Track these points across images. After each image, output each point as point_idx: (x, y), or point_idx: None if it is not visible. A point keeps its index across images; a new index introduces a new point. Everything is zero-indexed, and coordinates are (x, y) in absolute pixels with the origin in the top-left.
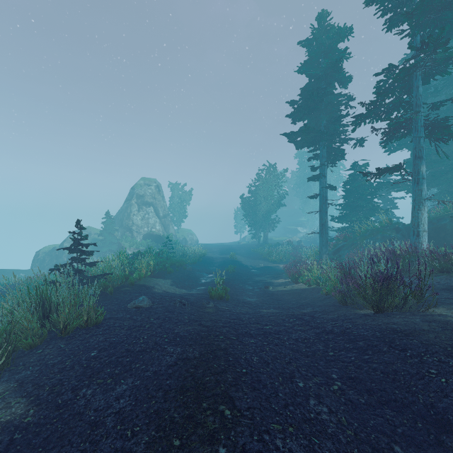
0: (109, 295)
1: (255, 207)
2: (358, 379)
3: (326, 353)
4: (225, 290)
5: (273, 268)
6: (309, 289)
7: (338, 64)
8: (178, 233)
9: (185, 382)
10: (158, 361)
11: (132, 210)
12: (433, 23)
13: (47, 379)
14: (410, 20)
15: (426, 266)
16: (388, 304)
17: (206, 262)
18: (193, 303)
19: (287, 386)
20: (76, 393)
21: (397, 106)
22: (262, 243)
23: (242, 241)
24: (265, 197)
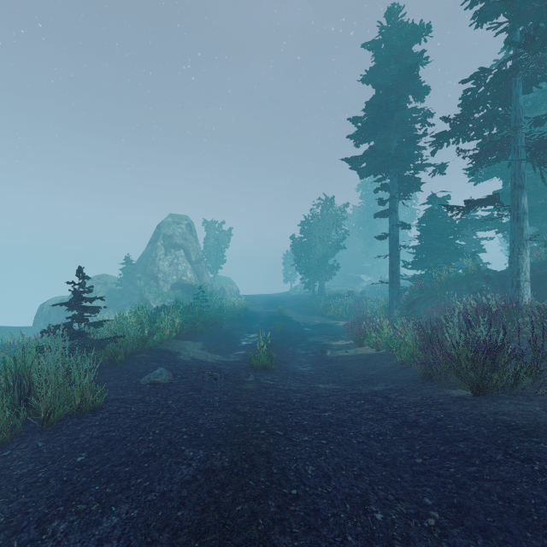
0: (119, 365)
1: (309, 250)
2: (464, 507)
3: (412, 460)
4: (270, 357)
5: (331, 326)
6: (378, 355)
7: (413, 70)
8: (215, 282)
9: (204, 515)
10: (170, 473)
11: (158, 254)
12: (537, 15)
13: (6, 502)
14: (509, 9)
15: (544, 331)
16: (492, 383)
17: (248, 318)
18: (228, 376)
19: (358, 519)
20: (43, 529)
21: (490, 122)
22: (317, 295)
23: (293, 292)
24: (320, 238)
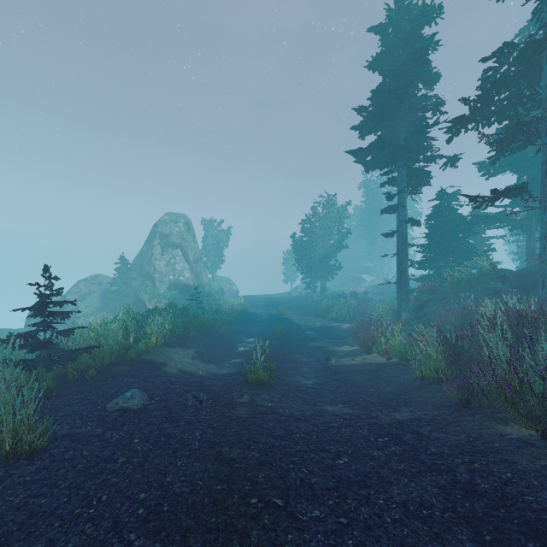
0: (90, 381)
1: (310, 249)
2: None
3: None
4: (269, 368)
5: (334, 329)
6: (390, 365)
7: (424, 53)
8: (213, 283)
9: None
10: None
11: (154, 253)
12: None
13: None
14: None
15: None
16: None
17: (246, 320)
18: (217, 396)
19: None
20: None
21: (514, 103)
22: (318, 295)
23: (293, 292)
24: (322, 237)
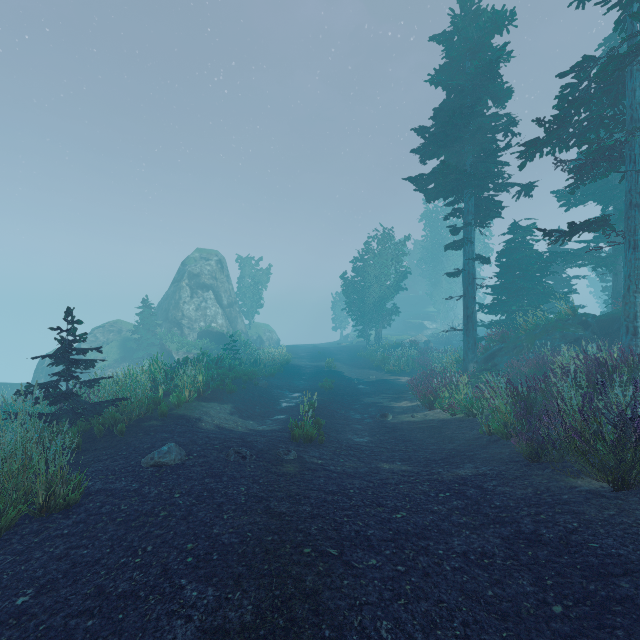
0: (118, 437)
1: (363, 291)
2: None
3: (546, 608)
4: (317, 424)
5: (391, 383)
6: (454, 422)
7: (494, 66)
8: (251, 330)
9: None
10: (155, 637)
11: (182, 296)
12: None
13: None
14: None
15: None
16: None
17: (290, 373)
18: (261, 452)
19: None
20: None
21: (595, 125)
22: (372, 345)
23: (343, 341)
24: (377, 277)
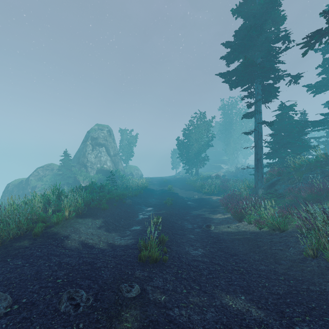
0: None
1: (189, 147)
2: None
3: None
4: (162, 239)
5: (207, 200)
6: (265, 235)
7: None
8: (126, 169)
9: None
10: None
11: (87, 150)
12: None
13: None
14: None
15: None
16: None
17: (146, 194)
18: (103, 287)
19: None
20: None
21: None
22: (194, 177)
23: (177, 175)
24: (196, 139)
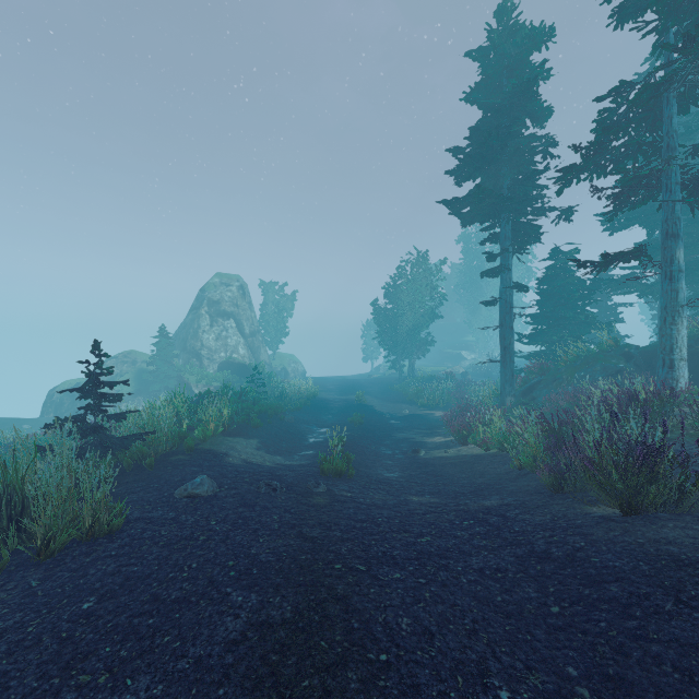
0: (147, 470)
1: (396, 319)
2: (624, 680)
3: (545, 608)
4: (347, 459)
5: (425, 417)
6: (488, 457)
7: (532, 86)
8: (274, 361)
9: (256, 694)
10: (210, 629)
11: (201, 324)
12: (696, 11)
13: None
14: (661, 3)
15: None
16: (648, 498)
17: (317, 407)
18: (291, 485)
19: None
20: None
21: (633, 151)
22: (406, 377)
23: (374, 373)
24: (410, 304)
